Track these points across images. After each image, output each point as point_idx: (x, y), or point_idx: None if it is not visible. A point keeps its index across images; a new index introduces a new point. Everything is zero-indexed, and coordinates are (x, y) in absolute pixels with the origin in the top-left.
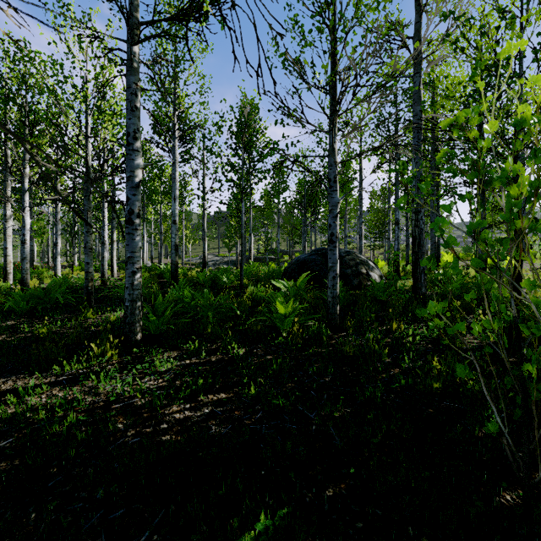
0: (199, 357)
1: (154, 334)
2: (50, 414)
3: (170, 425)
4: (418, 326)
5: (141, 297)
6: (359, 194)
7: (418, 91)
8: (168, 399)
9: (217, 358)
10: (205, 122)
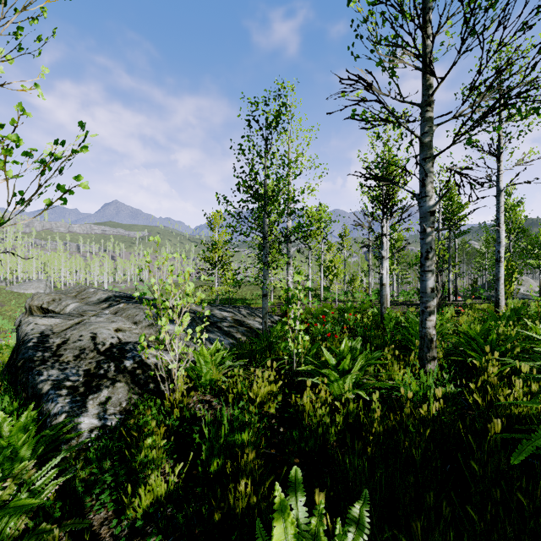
0: None
1: None
2: None
3: None
4: None
5: None
6: None
7: None
8: None
9: None
10: None
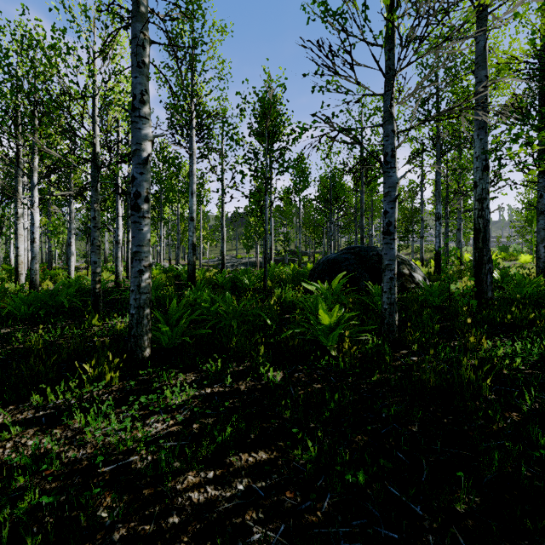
0: (223, 386)
1: (166, 347)
2: (6, 482)
3: (183, 518)
4: (500, 342)
5: (150, 302)
6: None
7: (483, 52)
8: (181, 462)
9: (247, 386)
10: (225, 109)
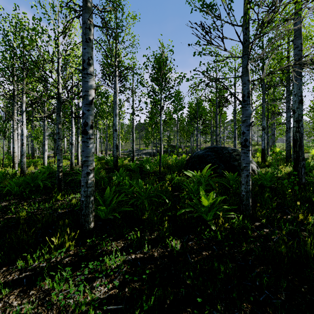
0: (143, 254)
1: (103, 218)
2: None
3: None
4: None
5: (94, 192)
6: (234, 110)
7: (299, 29)
8: None
9: (159, 253)
10: (135, 64)
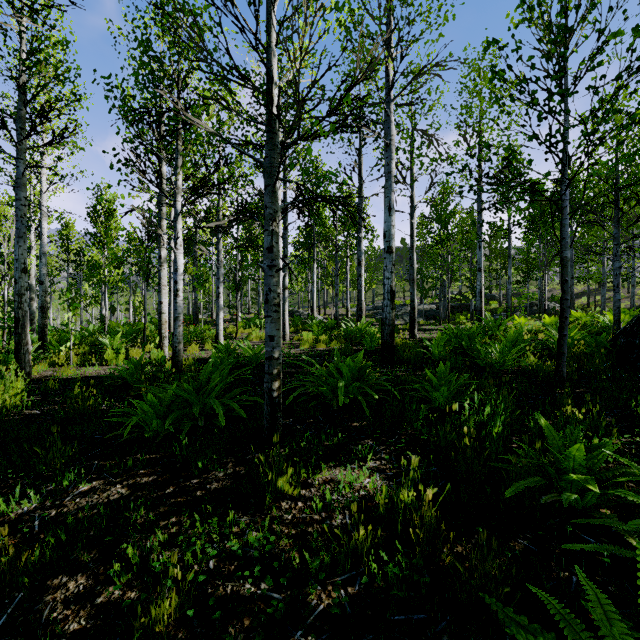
0: None
1: None
2: None
3: None
4: None
5: None
6: None
7: None
8: None
9: None
10: (450, 54)
